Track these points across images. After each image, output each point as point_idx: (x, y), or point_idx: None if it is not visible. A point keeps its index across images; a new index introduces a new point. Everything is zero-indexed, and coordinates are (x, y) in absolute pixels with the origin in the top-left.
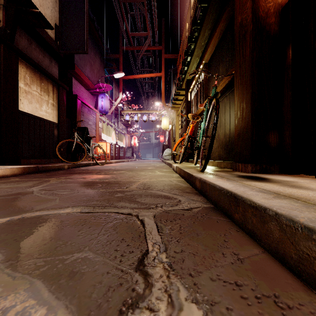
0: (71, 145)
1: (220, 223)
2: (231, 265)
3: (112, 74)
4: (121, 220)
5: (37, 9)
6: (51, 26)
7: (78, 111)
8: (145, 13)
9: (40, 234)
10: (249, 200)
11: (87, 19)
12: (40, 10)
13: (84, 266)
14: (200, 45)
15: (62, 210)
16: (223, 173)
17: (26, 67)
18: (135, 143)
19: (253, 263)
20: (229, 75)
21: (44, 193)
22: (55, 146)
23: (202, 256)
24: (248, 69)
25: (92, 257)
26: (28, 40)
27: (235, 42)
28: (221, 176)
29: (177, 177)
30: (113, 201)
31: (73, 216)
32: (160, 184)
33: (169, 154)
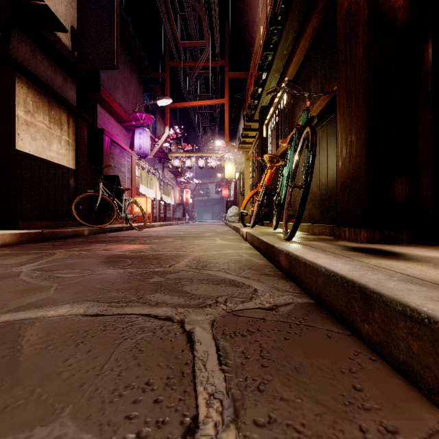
0: (95, 202)
1: (335, 341)
2: None
3: (155, 101)
4: (152, 332)
5: (42, 1)
6: (64, 28)
7: (106, 152)
8: (202, 12)
9: None
10: (399, 303)
11: (118, 19)
12: (49, 5)
13: None
14: (281, 54)
15: (54, 309)
16: (322, 243)
17: (28, 88)
18: (188, 199)
19: None
20: (329, 93)
21: (36, 275)
22: (71, 202)
23: None
24: (361, 81)
25: None
26: (31, 49)
27: (339, 41)
28: (321, 248)
29: (247, 247)
30: (144, 291)
31: (68, 322)
32: (222, 260)
33: (235, 214)
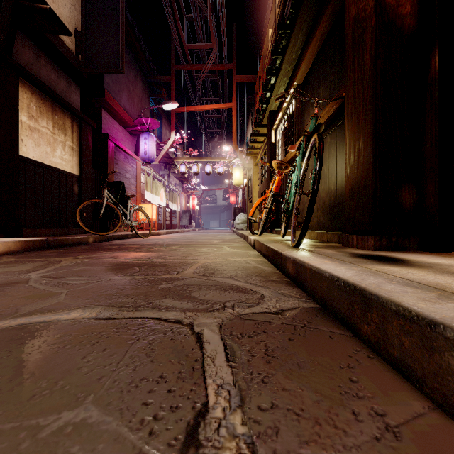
0: (99, 209)
1: (337, 341)
2: (376, 444)
3: (161, 105)
4: (163, 334)
5: (46, 4)
6: (68, 31)
7: (110, 158)
8: (209, 14)
9: (12, 365)
10: (393, 303)
11: (123, 22)
12: (53, 7)
13: (74, 448)
14: (289, 58)
15: (67, 313)
16: (330, 250)
17: (32, 92)
18: (194, 205)
19: (419, 440)
20: (337, 99)
21: (45, 282)
22: (75, 209)
23: (313, 421)
24: (368, 88)
25: (94, 423)
26: (35, 52)
27: (347, 48)
28: (327, 255)
29: (255, 255)
30: (153, 296)
31: (82, 325)
32: (230, 268)
33: (243, 222)
